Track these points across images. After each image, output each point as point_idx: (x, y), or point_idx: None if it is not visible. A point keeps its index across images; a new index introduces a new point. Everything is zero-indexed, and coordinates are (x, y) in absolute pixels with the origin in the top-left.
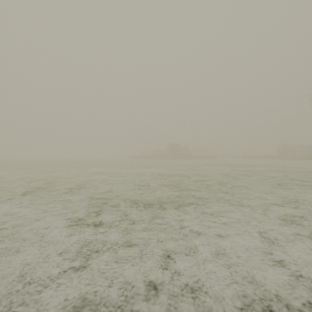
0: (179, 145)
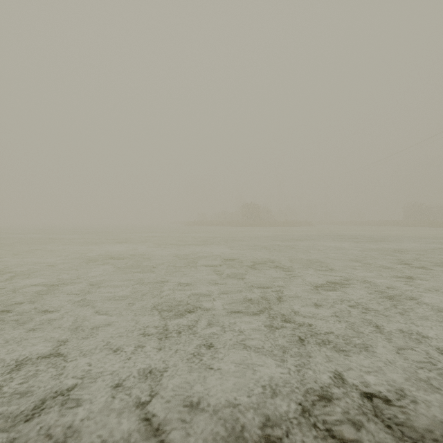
0: (257, 205)
